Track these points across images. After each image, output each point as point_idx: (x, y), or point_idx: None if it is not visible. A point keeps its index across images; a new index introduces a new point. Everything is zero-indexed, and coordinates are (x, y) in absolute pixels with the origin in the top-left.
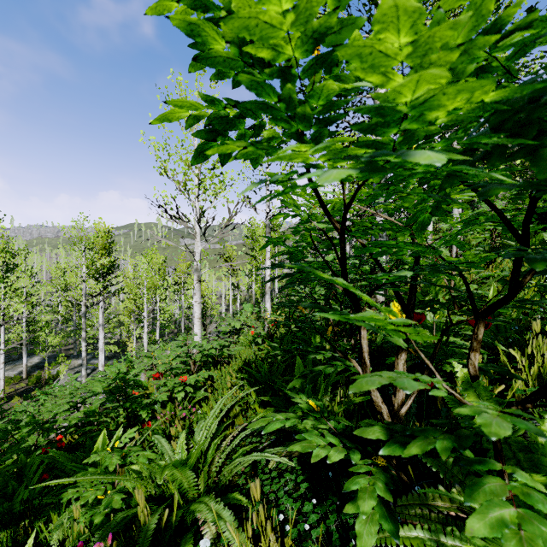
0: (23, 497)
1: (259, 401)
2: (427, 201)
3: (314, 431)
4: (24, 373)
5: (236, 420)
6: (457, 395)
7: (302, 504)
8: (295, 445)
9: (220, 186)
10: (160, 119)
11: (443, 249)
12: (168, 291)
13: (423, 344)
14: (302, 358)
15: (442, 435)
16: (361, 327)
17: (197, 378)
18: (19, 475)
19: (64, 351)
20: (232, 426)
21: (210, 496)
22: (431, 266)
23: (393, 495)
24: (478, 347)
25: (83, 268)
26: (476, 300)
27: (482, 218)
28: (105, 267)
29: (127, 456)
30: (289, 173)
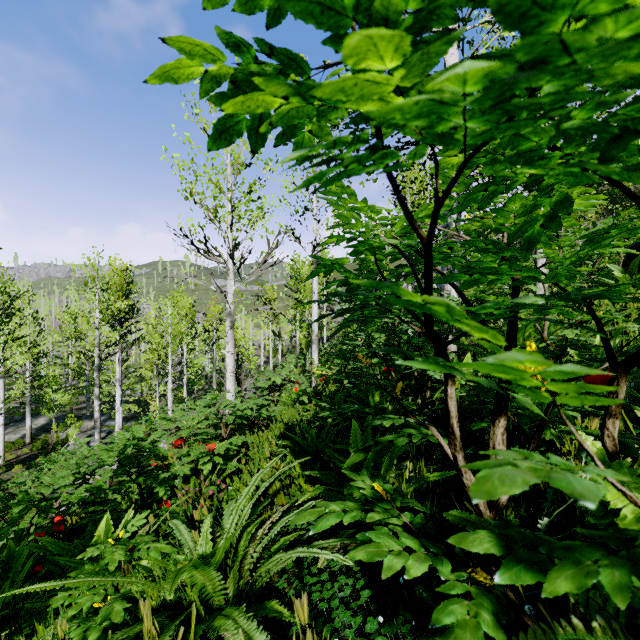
0: (7, 597)
1: (305, 475)
2: (540, 207)
3: (382, 528)
4: (28, 436)
5: (276, 499)
6: (629, 493)
7: (363, 619)
8: (357, 551)
9: (258, 214)
10: (161, 76)
11: (532, 287)
12: (197, 340)
13: (513, 404)
14: (357, 421)
15: (605, 559)
16: (448, 383)
17: (227, 446)
18: (6, 567)
19: (76, 411)
20: (272, 507)
21: (240, 608)
22: (553, 295)
23: (503, 629)
24: (618, 411)
25: (96, 313)
26: (593, 347)
27: (613, 233)
28: (122, 311)
29: (135, 550)
30: (354, 143)
